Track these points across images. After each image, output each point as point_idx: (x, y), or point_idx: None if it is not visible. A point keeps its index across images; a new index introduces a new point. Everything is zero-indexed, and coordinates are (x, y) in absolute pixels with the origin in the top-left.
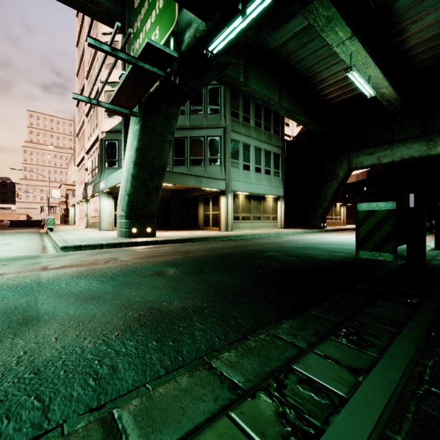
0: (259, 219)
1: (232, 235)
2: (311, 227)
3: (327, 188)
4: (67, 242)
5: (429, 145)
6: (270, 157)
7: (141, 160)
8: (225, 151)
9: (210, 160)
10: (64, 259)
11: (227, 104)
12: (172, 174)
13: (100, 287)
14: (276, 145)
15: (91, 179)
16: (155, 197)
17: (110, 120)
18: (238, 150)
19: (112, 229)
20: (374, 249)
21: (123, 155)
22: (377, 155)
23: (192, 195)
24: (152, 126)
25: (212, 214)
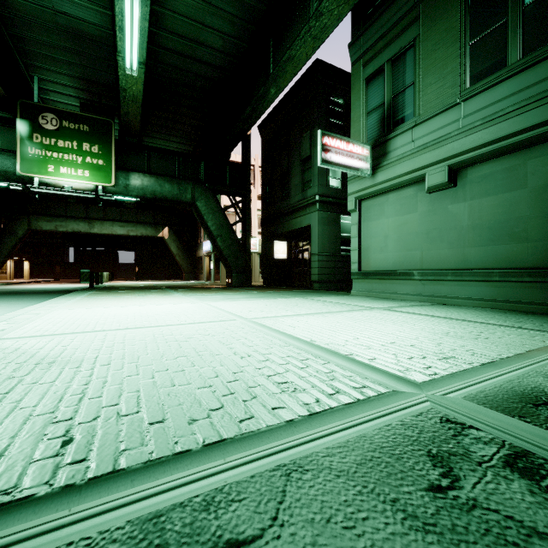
0: None
1: None
2: None
3: (4, 243)
4: None
5: (90, 226)
6: None
7: None
8: None
9: None
10: None
11: None
12: None
13: None
14: None
15: None
16: None
17: None
18: None
19: None
20: (85, 281)
21: None
22: (55, 224)
23: None
24: None
25: None
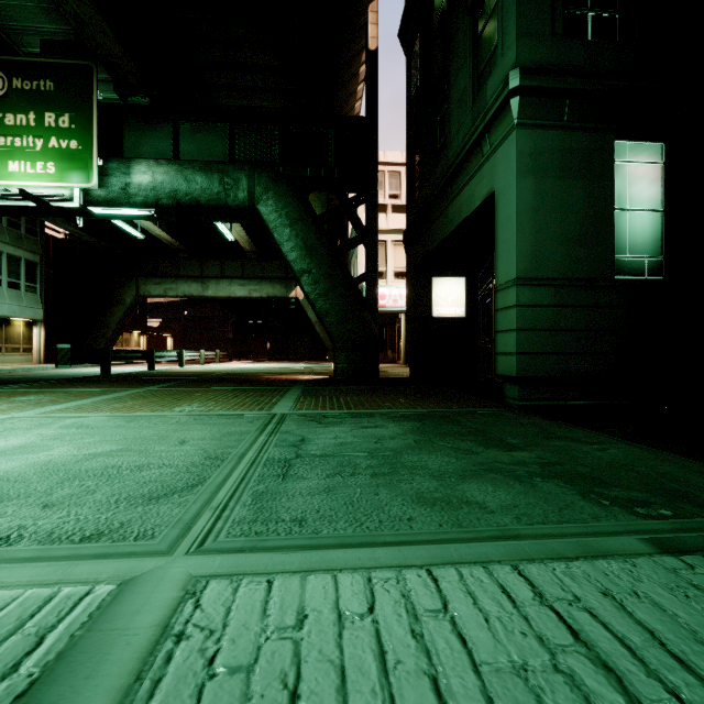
0: None
1: None
2: None
3: (112, 314)
4: None
5: (204, 287)
6: (20, 265)
7: None
8: None
9: None
10: None
11: None
12: None
13: None
14: (31, 250)
15: None
16: None
17: None
18: None
19: None
20: (64, 364)
21: None
22: (165, 287)
23: None
24: None
25: None
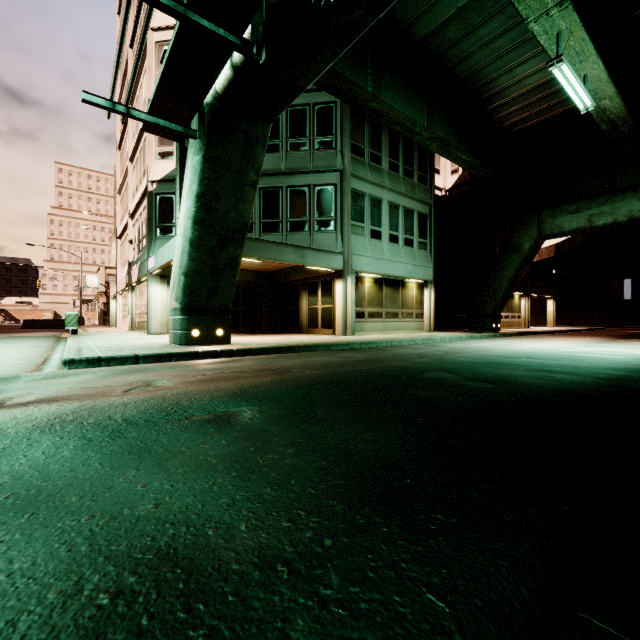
0: (396, 317)
1: (356, 341)
2: (476, 330)
3: (503, 267)
4: (81, 352)
5: None
6: (413, 218)
7: (205, 215)
8: (342, 208)
9: (319, 223)
10: (55, 384)
11: (345, 133)
12: (258, 243)
13: (71, 461)
14: (422, 200)
15: (136, 256)
16: (230, 279)
17: (163, 163)
18: (362, 207)
19: (167, 332)
20: None
21: (178, 210)
22: (588, 214)
23: (290, 280)
24: (223, 156)
25: (321, 308)
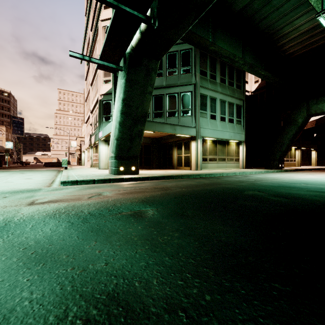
0: (224, 160)
1: (203, 173)
2: (269, 168)
3: (285, 133)
4: (69, 177)
5: None
6: (233, 108)
7: (126, 109)
8: (195, 104)
9: (183, 112)
10: (57, 193)
11: (197, 64)
12: (152, 123)
13: (63, 234)
14: (239, 98)
15: (93, 131)
16: (138, 141)
17: (106, 85)
18: (206, 102)
19: (108, 168)
20: None
21: (113, 108)
22: None
23: (167, 141)
24: (135, 79)
25: (184, 156)
